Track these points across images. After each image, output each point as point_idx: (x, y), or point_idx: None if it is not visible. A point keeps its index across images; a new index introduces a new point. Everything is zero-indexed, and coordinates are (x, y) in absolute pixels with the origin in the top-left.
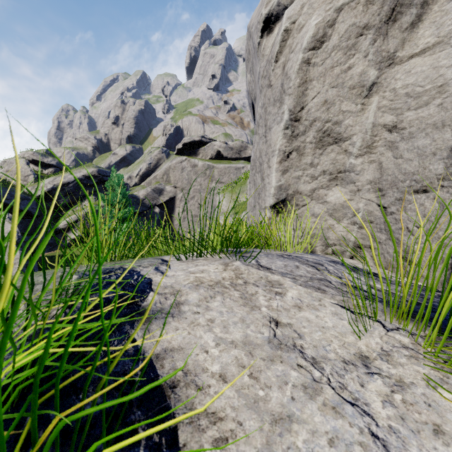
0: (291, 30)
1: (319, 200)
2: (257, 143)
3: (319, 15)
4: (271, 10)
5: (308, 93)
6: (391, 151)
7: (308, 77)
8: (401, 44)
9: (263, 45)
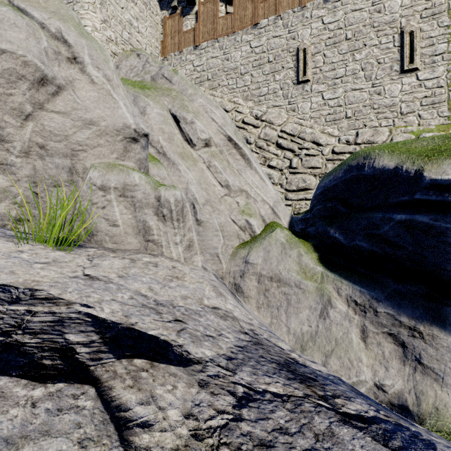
0: None
1: None
2: None
3: None
4: None
5: None
6: (42, 160)
7: None
8: (47, 101)
9: None
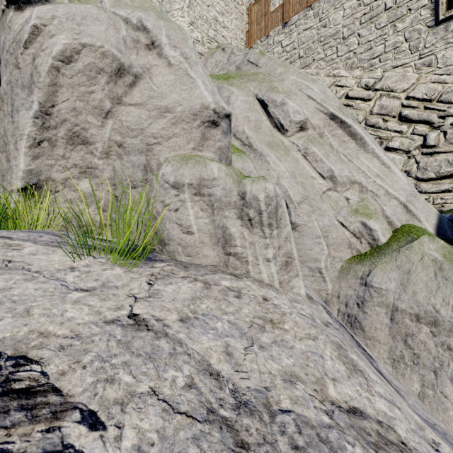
0: (42, 29)
1: (72, 188)
2: (1, 119)
3: (68, 38)
4: None
5: (59, 95)
6: (120, 160)
7: (59, 82)
8: (125, 94)
9: (10, 17)
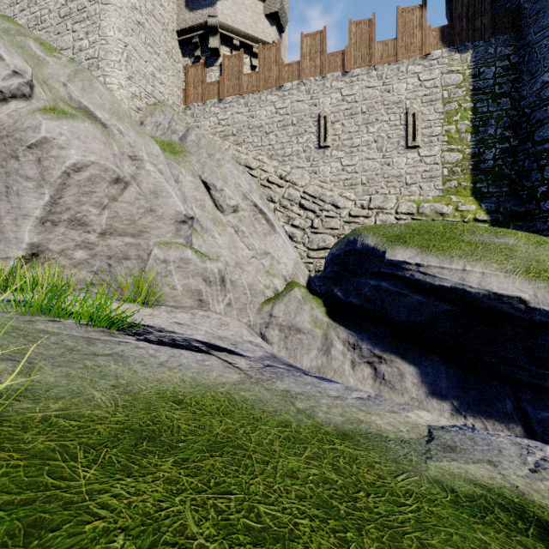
0: (50, 140)
1: (67, 257)
2: None
3: (78, 154)
4: (10, 88)
5: (66, 191)
6: (114, 239)
7: (68, 182)
8: (119, 194)
9: None
